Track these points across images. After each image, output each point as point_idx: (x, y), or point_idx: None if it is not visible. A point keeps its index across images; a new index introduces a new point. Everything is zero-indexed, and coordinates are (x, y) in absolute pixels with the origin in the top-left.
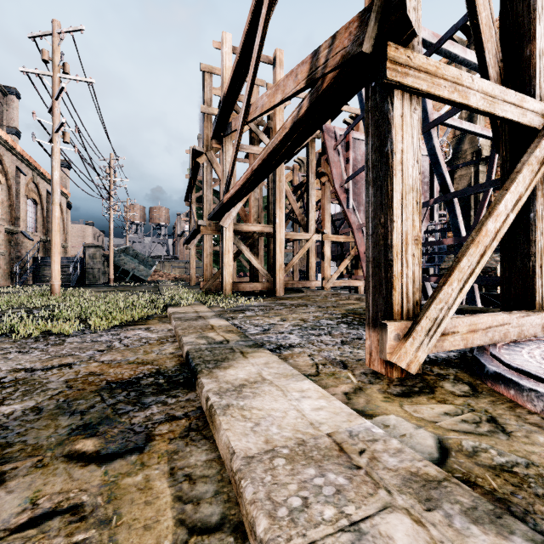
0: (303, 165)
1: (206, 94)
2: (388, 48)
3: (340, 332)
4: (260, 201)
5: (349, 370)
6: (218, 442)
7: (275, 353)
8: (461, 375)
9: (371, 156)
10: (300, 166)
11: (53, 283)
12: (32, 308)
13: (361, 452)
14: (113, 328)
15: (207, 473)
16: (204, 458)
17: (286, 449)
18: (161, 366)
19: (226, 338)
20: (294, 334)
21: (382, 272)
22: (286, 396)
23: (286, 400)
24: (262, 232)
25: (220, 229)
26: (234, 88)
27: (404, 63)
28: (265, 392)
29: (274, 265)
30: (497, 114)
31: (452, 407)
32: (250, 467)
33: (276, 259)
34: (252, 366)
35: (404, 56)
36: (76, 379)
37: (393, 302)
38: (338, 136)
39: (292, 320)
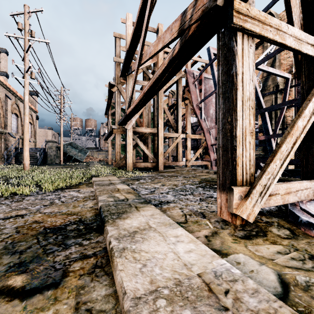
0: (174, 94)
1: (117, 50)
2: (234, 2)
3: (198, 193)
4: (149, 115)
5: (207, 219)
6: (115, 279)
7: (158, 207)
8: (282, 222)
9: (221, 78)
10: (172, 95)
11: (25, 163)
12: (10, 178)
13: (226, 292)
14: (57, 190)
15: (105, 308)
16: (103, 293)
17: (166, 289)
18: (83, 216)
19: (126, 197)
20: (170, 194)
21: (229, 154)
22: (166, 241)
23: (166, 244)
24: (150, 133)
25: (125, 130)
26: (133, 45)
27: (244, 13)
28: (151, 237)
29: (157, 152)
30: (303, 51)
31: (282, 247)
32: (137, 308)
33: (158, 149)
34: (142, 217)
35: (244, 8)
36: (23, 226)
37: (236, 174)
38: (195, 76)
39: (168, 185)
